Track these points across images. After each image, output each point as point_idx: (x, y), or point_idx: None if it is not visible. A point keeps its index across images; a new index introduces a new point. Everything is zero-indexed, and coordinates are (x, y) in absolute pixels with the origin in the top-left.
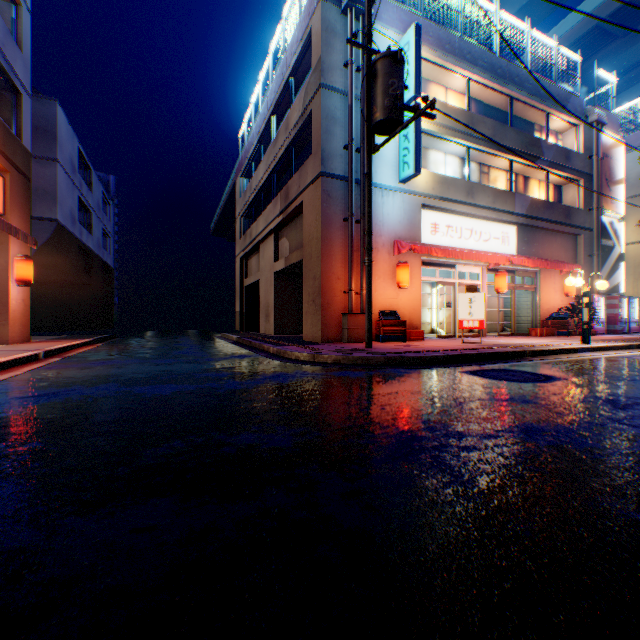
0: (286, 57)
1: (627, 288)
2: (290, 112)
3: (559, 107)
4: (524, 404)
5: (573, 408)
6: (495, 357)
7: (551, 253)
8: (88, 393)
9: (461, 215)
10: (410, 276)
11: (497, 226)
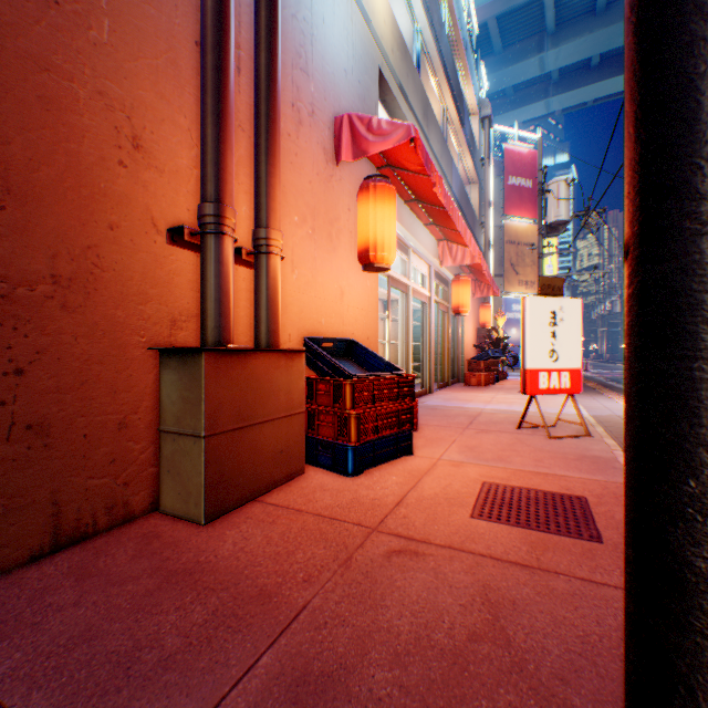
0: None
1: None
2: None
3: (471, 73)
4: None
5: None
6: None
7: None
8: None
9: None
10: None
11: None
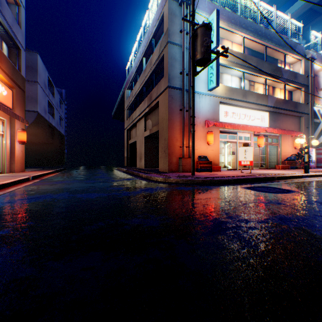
0: (150, 28)
1: None
2: (152, 56)
3: (291, 50)
4: (278, 205)
5: (304, 207)
6: (259, 180)
7: (287, 126)
8: (54, 197)
9: (240, 107)
10: (213, 138)
11: (258, 112)
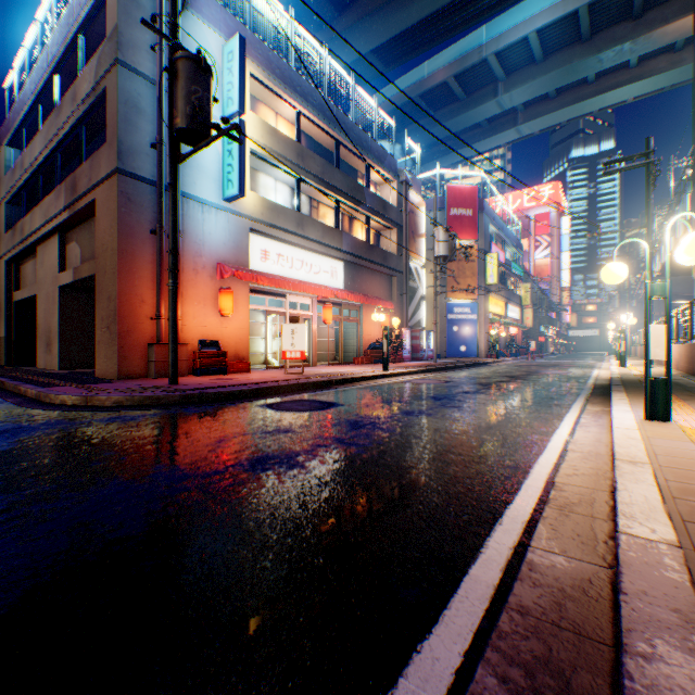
0: (74, 5)
1: (429, 323)
2: (79, 79)
3: (379, 162)
4: (283, 434)
5: (321, 433)
6: (305, 387)
7: (373, 290)
8: None
9: (293, 245)
10: (238, 303)
11: (327, 260)
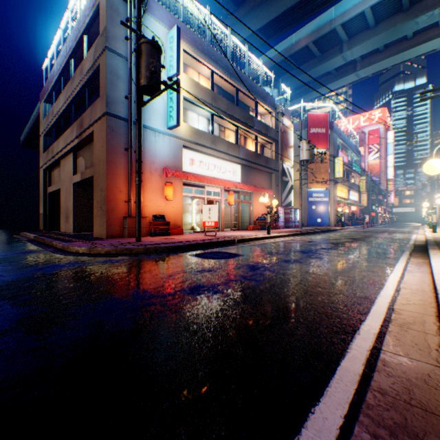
0: (81, 17)
1: (296, 204)
2: (84, 60)
3: (263, 100)
4: (208, 272)
5: (231, 272)
6: (218, 244)
7: (259, 182)
8: None
9: (209, 155)
10: (175, 192)
11: (230, 164)
